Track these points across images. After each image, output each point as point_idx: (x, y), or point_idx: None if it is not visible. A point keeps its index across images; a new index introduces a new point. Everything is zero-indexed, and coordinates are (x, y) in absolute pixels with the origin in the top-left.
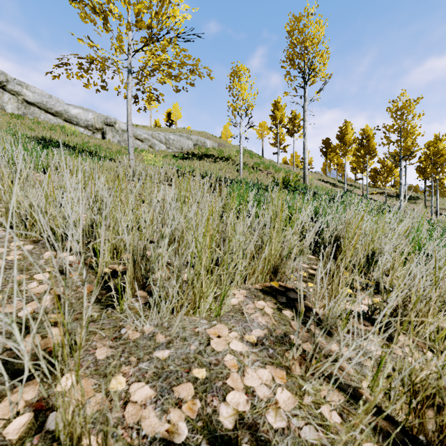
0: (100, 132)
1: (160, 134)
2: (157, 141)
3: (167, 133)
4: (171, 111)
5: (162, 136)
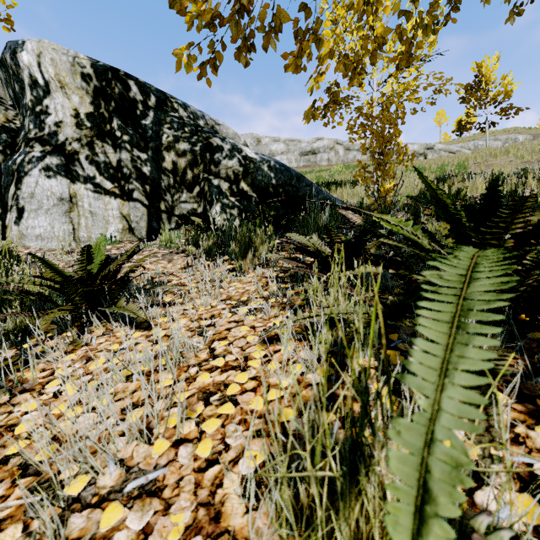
0: (422, 156)
1: (469, 144)
2: (466, 150)
3: (472, 142)
4: (462, 119)
5: (471, 145)
